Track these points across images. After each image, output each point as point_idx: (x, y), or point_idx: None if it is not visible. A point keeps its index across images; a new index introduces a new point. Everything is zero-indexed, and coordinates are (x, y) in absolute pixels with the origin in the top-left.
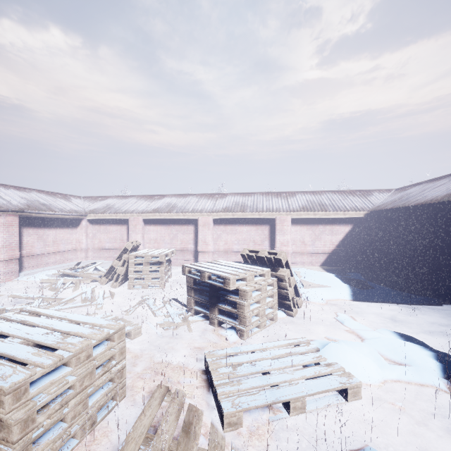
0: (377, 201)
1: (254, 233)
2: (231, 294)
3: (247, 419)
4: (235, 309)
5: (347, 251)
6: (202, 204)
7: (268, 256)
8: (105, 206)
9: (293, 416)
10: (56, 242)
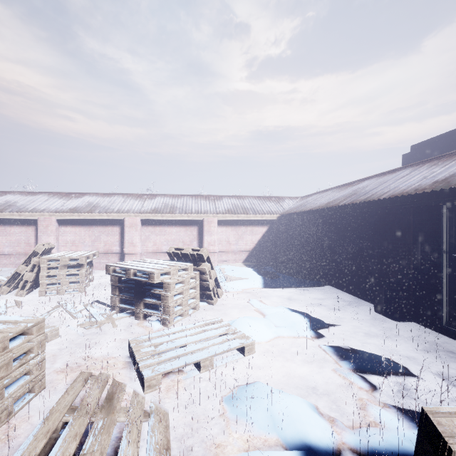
0: (287, 207)
1: (184, 234)
2: (156, 288)
3: (165, 381)
4: (160, 301)
5: (264, 248)
6: (129, 204)
7: (191, 252)
8: (3, 204)
9: (203, 373)
10: None
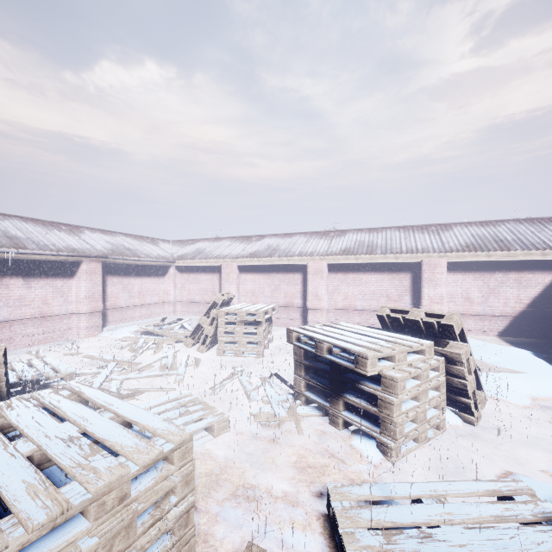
0: None
1: (388, 284)
2: (366, 380)
3: None
4: (374, 406)
5: (549, 314)
6: (312, 244)
7: (426, 319)
8: (195, 251)
9: None
10: (141, 293)
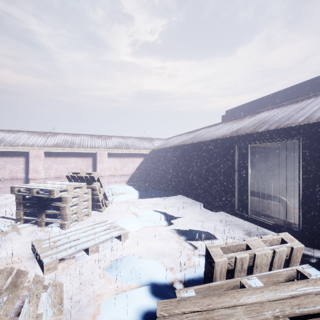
0: (156, 145)
1: (81, 163)
2: (56, 202)
3: (62, 265)
4: (59, 211)
5: (141, 173)
6: (33, 139)
7: (85, 175)
8: None
9: (91, 255)
10: None
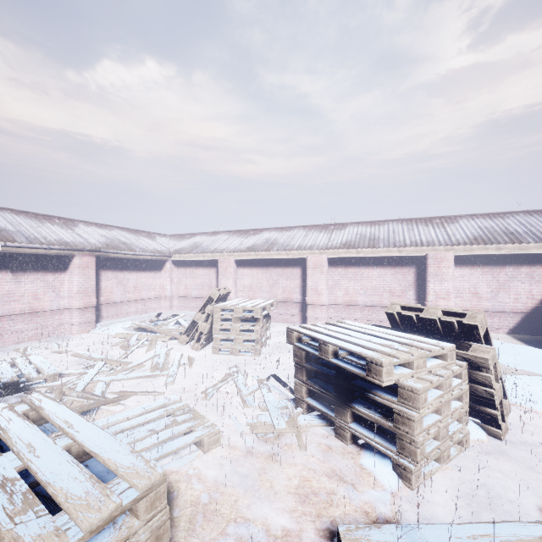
0: None
1: (391, 279)
2: (378, 388)
3: None
4: (389, 420)
5: None
6: (312, 238)
7: (444, 318)
8: (191, 245)
9: None
10: (137, 288)
